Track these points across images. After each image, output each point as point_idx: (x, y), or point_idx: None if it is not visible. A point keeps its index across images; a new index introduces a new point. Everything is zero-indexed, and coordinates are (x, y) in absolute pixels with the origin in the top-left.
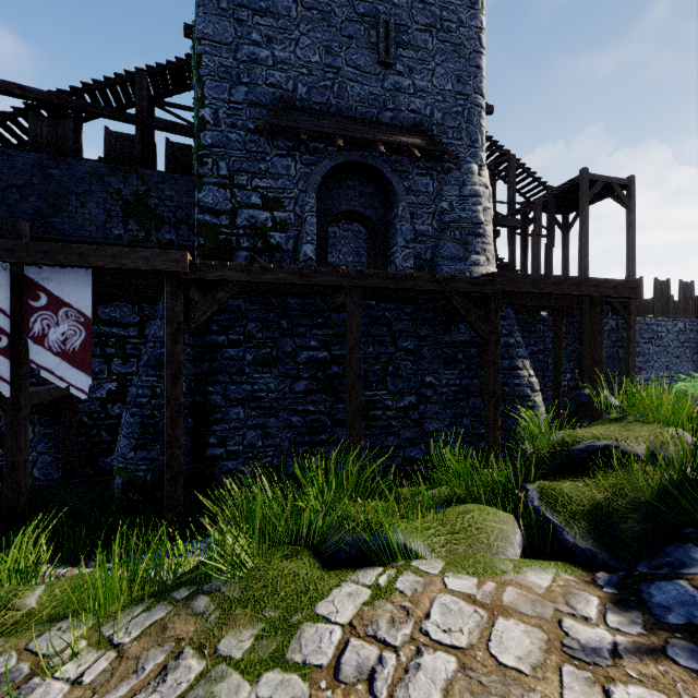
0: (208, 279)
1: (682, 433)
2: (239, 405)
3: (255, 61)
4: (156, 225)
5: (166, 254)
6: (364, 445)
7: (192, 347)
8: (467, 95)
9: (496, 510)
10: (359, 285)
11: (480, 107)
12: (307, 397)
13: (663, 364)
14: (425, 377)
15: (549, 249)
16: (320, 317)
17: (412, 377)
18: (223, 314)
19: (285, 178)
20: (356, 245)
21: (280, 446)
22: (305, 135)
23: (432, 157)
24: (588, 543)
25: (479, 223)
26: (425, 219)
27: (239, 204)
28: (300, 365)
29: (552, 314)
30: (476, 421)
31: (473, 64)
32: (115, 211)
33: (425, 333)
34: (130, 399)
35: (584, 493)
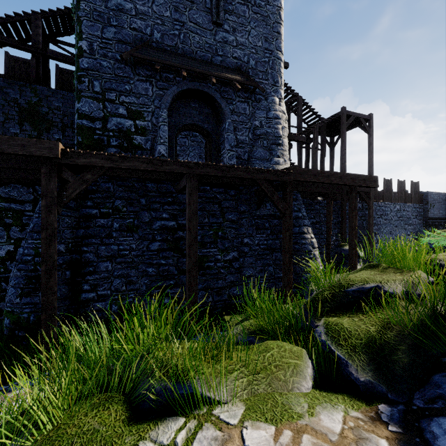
0: (78, 164)
1: (425, 276)
2: (108, 260)
3: (122, 10)
4: (46, 127)
5: (40, 143)
6: (201, 287)
7: (70, 217)
8: (271, 51)
9: (292, 346)
10: (195, 172)
11: (280, 59)
12: (159, 254)
13: (388, 231)
14: (244, 239)
15: (322, 157)
16: (170, 197)
17: (235, 239)
18: (96, 193)
19: (144, 97)
20: (199, 151)
21: (139, 290)
22: (159, 66)
23: (248, 90)
24: (368, 375)
25: (279, 136)
26: (244, 132)
27: (109, 113)
28: (155, 231)
29: (324, 199)
30: (277, 268)
31: (276, 31)
32: (12, 114)
33: (244, 209)
34: (17, 257)
35: (360, 327)
